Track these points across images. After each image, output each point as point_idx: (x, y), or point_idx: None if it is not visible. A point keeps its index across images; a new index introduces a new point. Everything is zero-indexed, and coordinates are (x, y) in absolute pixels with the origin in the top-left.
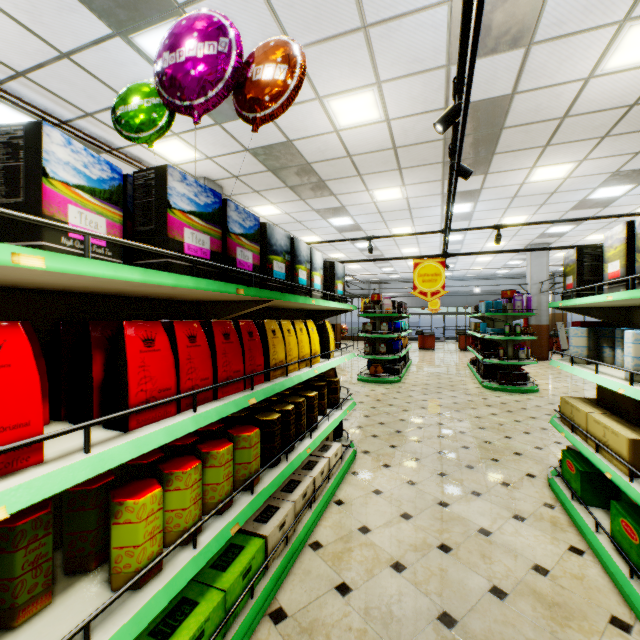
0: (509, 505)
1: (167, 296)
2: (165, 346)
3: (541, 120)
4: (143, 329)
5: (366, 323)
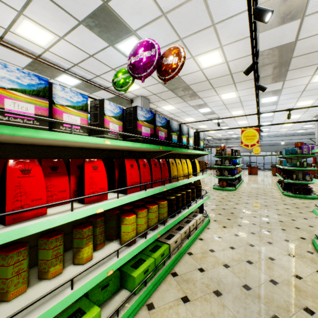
0: (287, 249)
1: (134, 150)
2: (136, 167)
3: (315, 51)
4: (130, 161)
5: (217, 160)
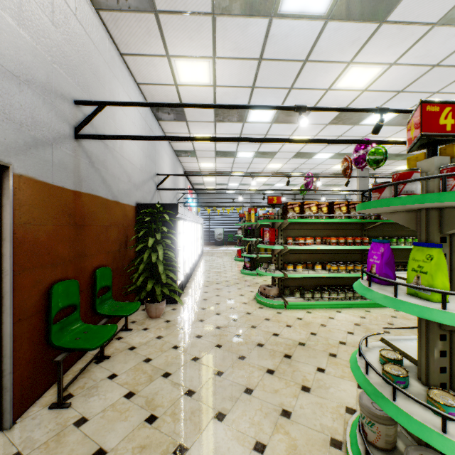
0: None
1: None
2: None
3: None
4: None
5: None
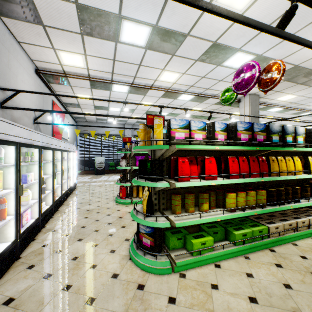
0: None
1: (236, 150)
2: (236, 162)
3: None
4: (231, 158)
5: None
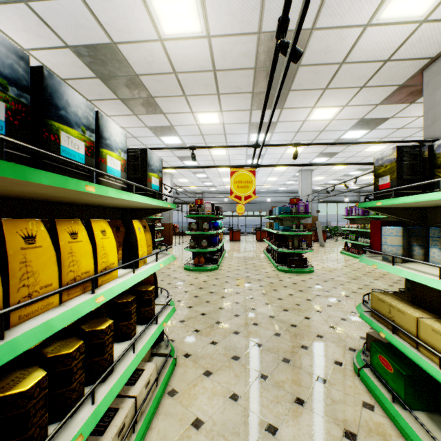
0: (335, 414)
1: None
2: None
3: (327, 63)
4: None
5: (191, 223)
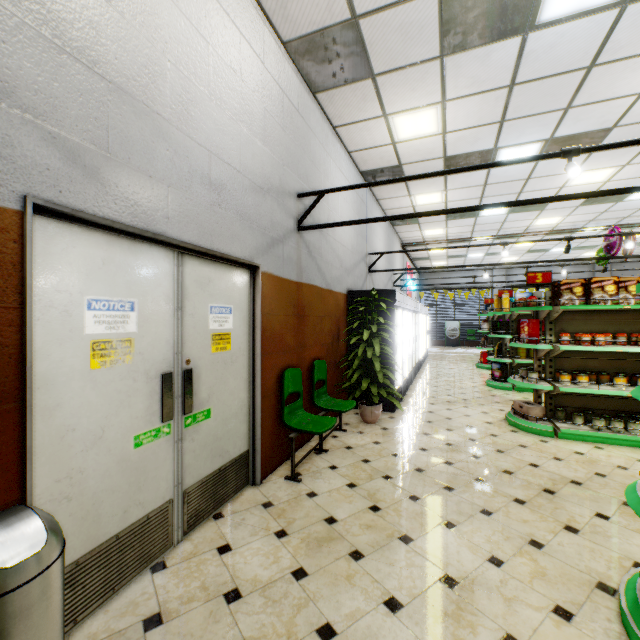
0: None
1: None
2: None
3: None
4: None
5: None
